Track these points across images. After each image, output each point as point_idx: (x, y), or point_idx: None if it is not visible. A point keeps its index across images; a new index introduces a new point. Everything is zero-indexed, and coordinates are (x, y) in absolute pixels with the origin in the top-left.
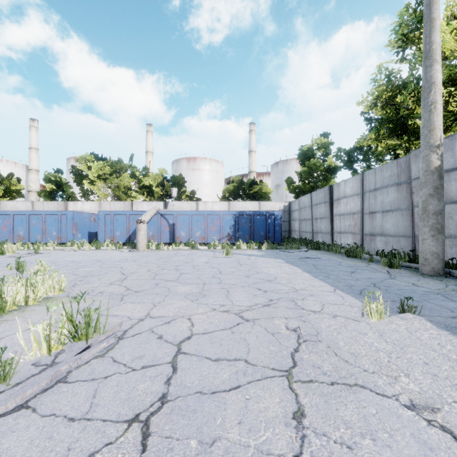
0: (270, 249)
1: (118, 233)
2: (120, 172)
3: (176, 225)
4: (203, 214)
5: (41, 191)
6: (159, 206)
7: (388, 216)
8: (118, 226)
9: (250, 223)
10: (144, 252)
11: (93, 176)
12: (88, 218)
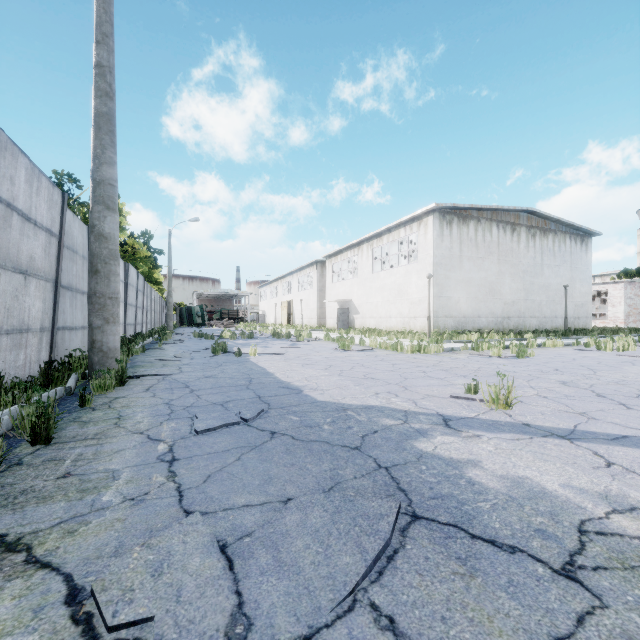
0: None
1: None
2: None
3: None
4: None
5: None
6: None
7: None
8: None
9: None
10: None
11: None
12: None
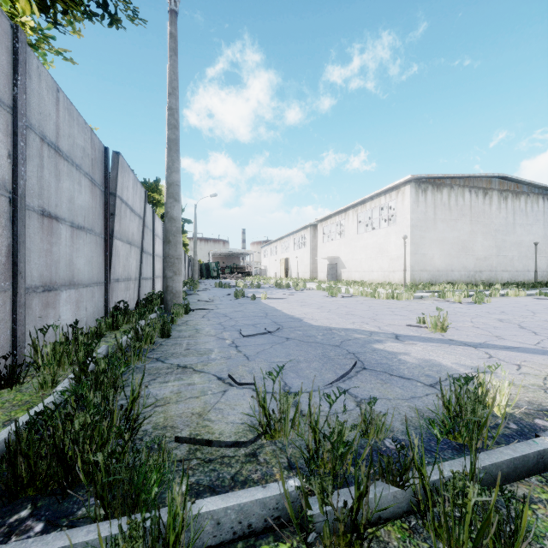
0: None
1: None
2: None
3: None
4: None
5: None
6: None
7: (82, 241)
8: None
9: None
10: None
11: None
12: None
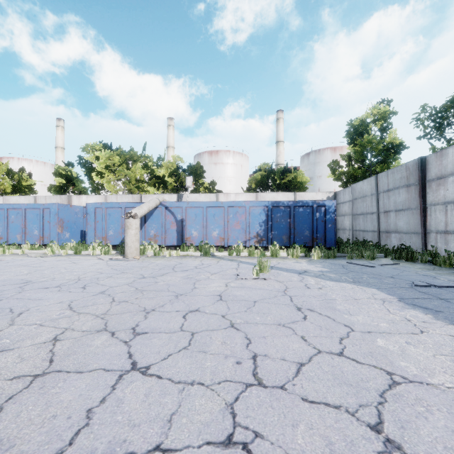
0: (326, 258)
1: (111, 232)
2: (132, 163)
3: (185, 221)
4: (222, 206)
5: (51, 185)
6: (172, 199)
7: None
8: (112, 222)
9: (288, 219)
10: (131, 261)
11: (101, 167)
12: (81, 214)
